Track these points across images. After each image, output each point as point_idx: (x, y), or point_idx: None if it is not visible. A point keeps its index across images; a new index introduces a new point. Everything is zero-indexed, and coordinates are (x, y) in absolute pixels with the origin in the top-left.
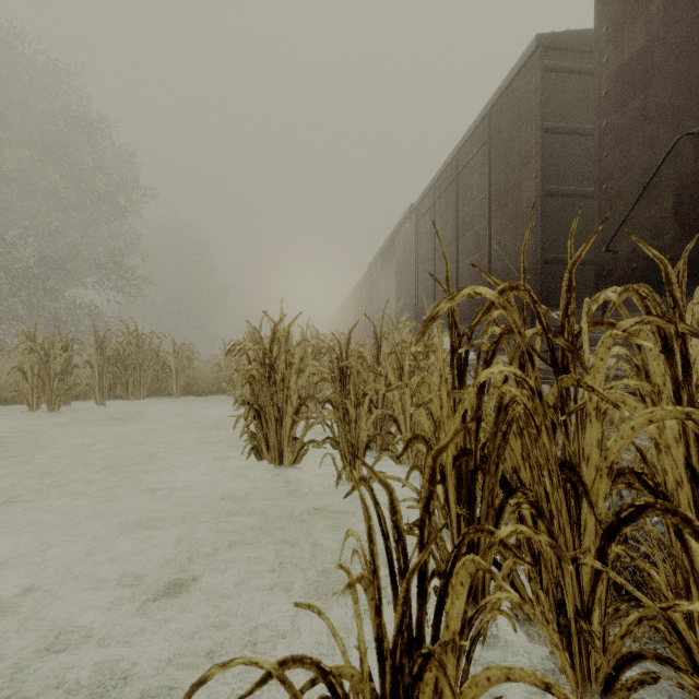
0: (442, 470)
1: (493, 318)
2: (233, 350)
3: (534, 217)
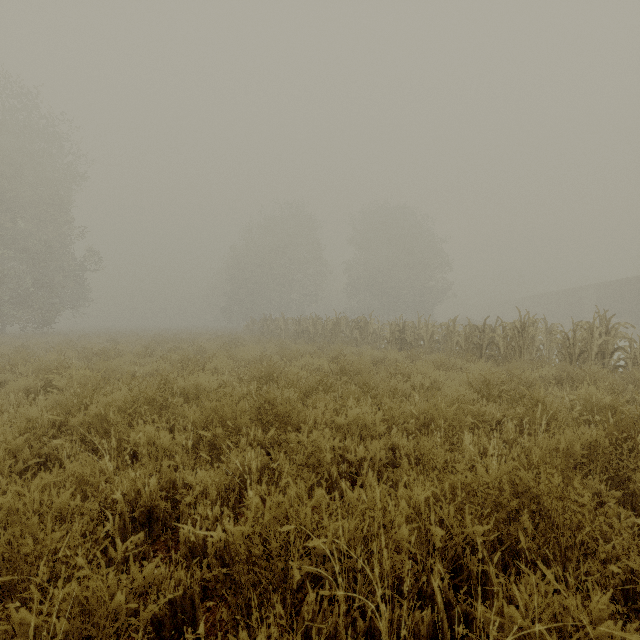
0: None
1: None
2: None
3: None
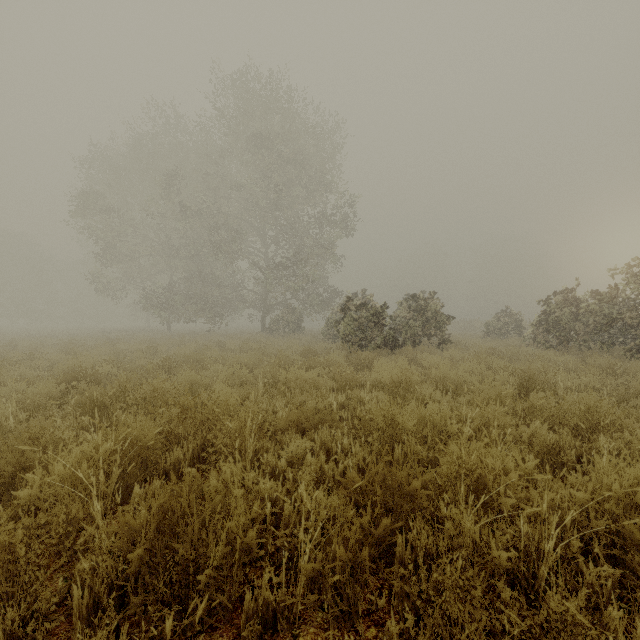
0: None
1: None
2: None
3: None
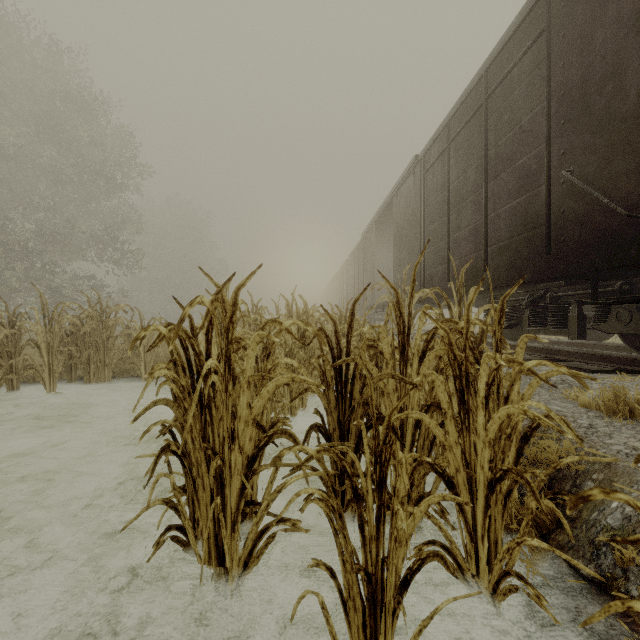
0: None
1: None
2: (135, 338)
3: None
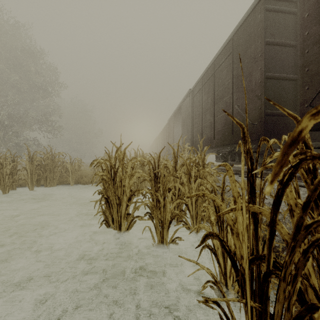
0: (244, 277)
1: (269, 144)
2: (92, 163)
3: (259, 91)
